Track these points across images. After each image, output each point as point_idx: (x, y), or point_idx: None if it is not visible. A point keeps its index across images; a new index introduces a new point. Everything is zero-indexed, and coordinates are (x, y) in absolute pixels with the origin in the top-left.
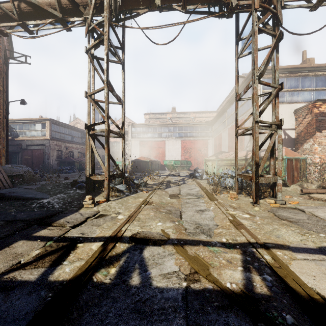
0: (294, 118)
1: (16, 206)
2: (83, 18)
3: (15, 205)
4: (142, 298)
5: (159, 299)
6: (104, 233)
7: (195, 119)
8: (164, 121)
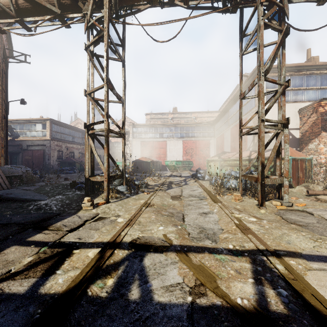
0: (299, 117)
1: (12, 208)
2: (82, 14)
3: (11, 206)
4: (142, 316)
5: (161, 317)
6: (102, 238)
7: (197, 120)
8: (166, 121)
